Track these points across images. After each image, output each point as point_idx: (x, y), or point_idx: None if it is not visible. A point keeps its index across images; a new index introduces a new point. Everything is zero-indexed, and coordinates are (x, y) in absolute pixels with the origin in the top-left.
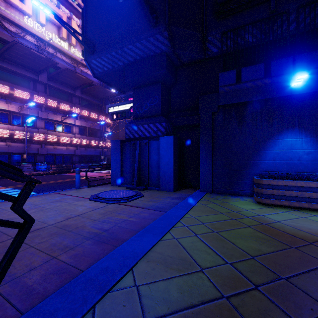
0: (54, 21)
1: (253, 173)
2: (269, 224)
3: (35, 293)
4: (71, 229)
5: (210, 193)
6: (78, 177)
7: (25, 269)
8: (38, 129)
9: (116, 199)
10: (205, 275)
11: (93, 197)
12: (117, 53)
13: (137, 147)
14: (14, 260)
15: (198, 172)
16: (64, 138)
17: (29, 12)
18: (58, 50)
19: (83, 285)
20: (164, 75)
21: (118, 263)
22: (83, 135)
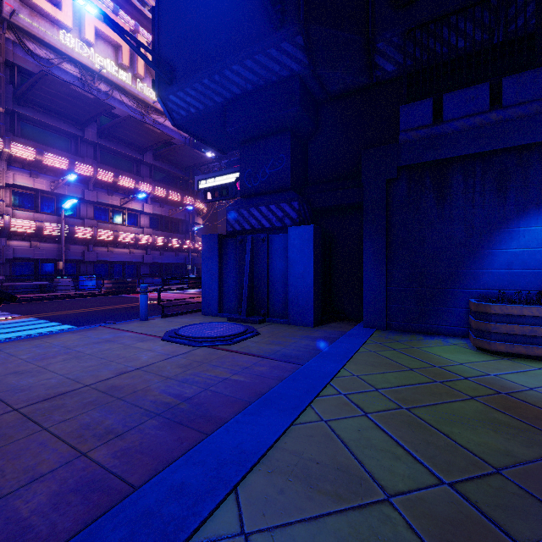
0: (109, 37)
1: (466, 292)
2: (513, 395)
3: (30, 538)
4: (123, 395)
5: (383, 329)
6: (144, 299)
7: (22, 479)
8: (82, 220)
9: (209, 339)
10: (398, 511)
11: (168, 335)
12: (212, 80)
13: (248, 247)
14: (5, 457)
15: (357, 291)
16: (126, 235)
17: (68, 23)
18: (115, 86)
19: (128, 527)
20: (296, 116)
21: (206, 473)
22: (156, 230)
